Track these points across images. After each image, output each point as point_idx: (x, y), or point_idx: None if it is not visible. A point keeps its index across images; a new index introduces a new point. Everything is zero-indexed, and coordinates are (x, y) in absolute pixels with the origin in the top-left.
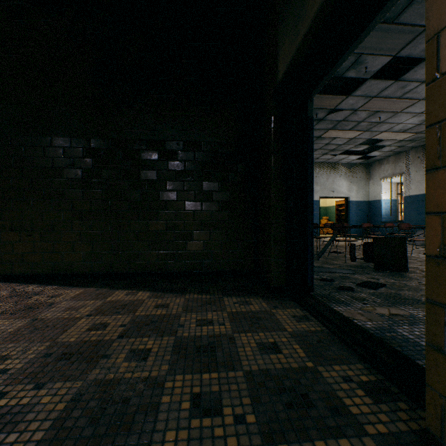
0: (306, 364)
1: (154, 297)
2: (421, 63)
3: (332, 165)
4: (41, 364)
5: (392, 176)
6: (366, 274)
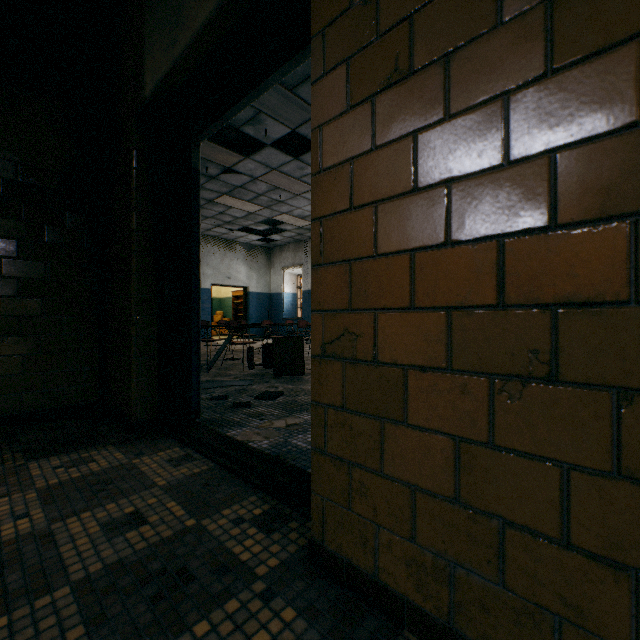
0: (186, 524)
1: None
2: None
3: (228, 243)
4: None
5: (293, 267)
6: (266, 382)
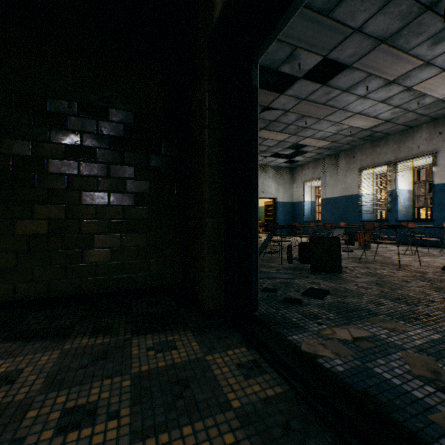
0: None
1: None
2: (345, 70)
3: (262, 167)
4: None
5: (312, 180)
6: (306, 277)
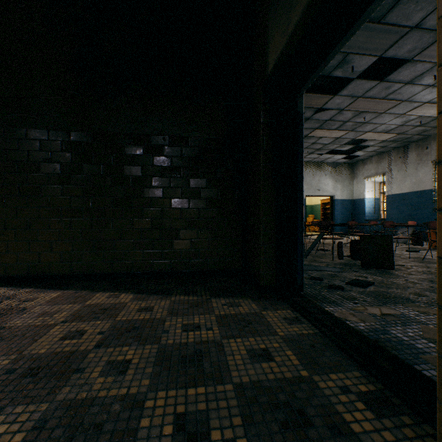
0: (300, 373)
1: (137, 300)
2: (405, 65)
3: (317, 164)
4: (2, 383)
5: (375, 176)
6: (354, 272)
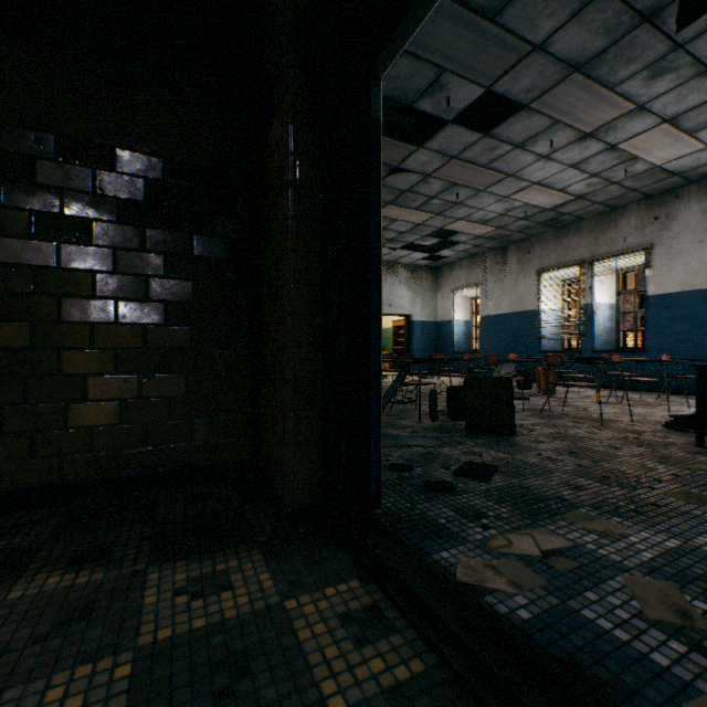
0: None
1: None
2: (519, 113)
3: (389, 265)
4: None
5: (466, 288)
6: (459, 444)
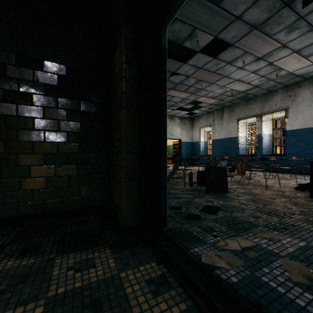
0: None
1: None
2: (229, 48)
3: (171, 117)
4: None
5: (205, 127)
6: (202, 197)
